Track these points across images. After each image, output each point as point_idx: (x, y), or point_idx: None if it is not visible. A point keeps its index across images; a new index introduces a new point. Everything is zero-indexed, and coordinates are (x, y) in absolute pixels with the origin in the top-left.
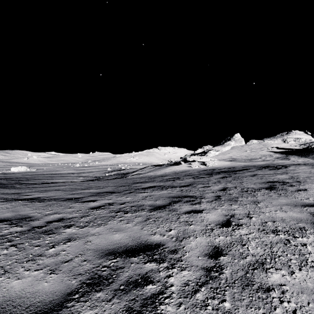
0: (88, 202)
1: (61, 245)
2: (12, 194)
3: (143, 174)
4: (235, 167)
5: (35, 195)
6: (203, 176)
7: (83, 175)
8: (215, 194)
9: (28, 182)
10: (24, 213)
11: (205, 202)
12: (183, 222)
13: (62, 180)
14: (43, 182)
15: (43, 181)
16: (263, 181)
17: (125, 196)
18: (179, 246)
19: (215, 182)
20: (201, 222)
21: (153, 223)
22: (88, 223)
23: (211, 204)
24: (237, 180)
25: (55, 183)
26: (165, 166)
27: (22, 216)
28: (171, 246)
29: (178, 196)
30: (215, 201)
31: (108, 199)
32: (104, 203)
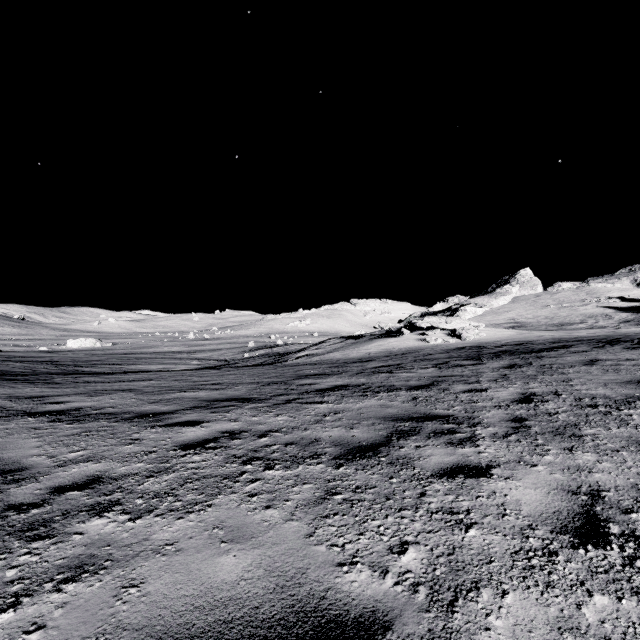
0: (180, 426)
1: (43, 596)
2: (27, 399)
3: (320, 357)
4: (531, 342)
5: (72, 403)
6: (459, 362)
7: (199, 357)
8: (506, 413)
9: (91, 369)
10: (15, 456)
11: (488, 439)
12: (440, 513)
13: (156, 367)
14: (119, 370)
15: (120, 367)
16: (627, 379)
17: (273, 412)
18: (448, 639)
19: (496, 379)
20: (500, 517)
21: (347, 514)
22: (159, 499)
23: (509, 447)
24: (551, 375)
25: (135, 374)
26: (366, 338)
27: (4, 465)
28: (419, 637)
29: (408, 417)
30: (516, 437)
31: (230, 421)
32: (220, 431)
